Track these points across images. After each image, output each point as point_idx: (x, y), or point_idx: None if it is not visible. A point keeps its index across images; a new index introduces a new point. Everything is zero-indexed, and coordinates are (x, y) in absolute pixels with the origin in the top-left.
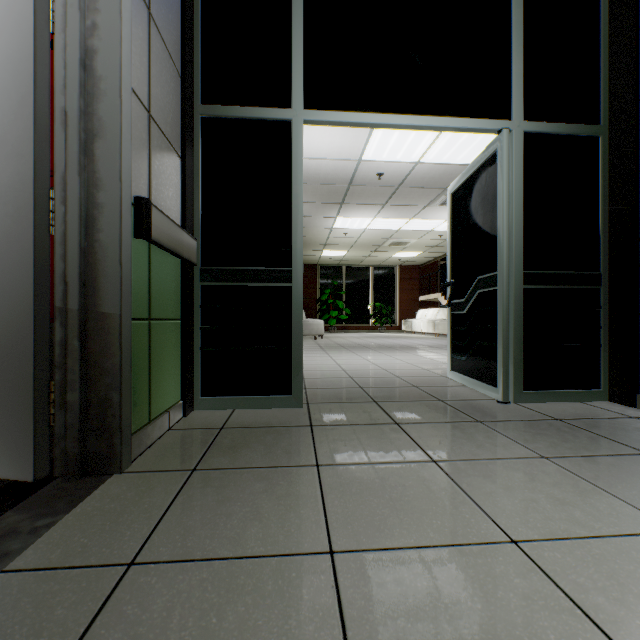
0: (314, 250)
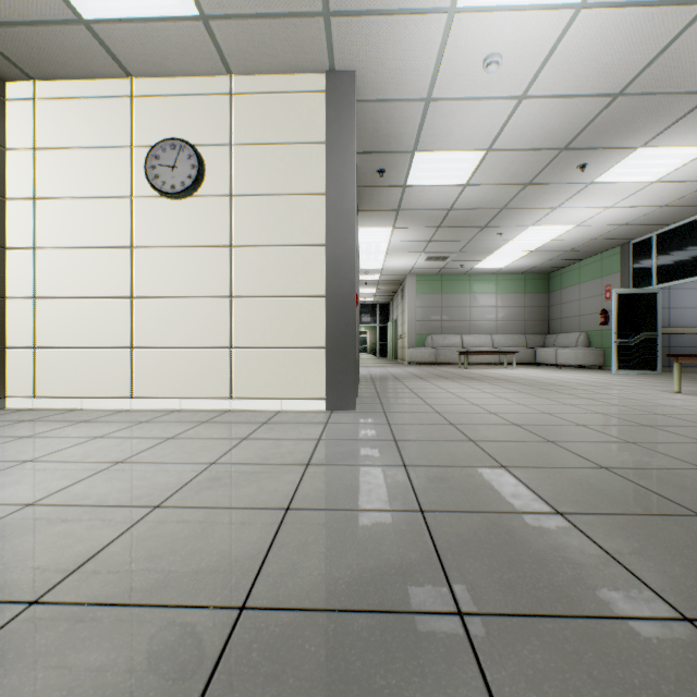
0: None
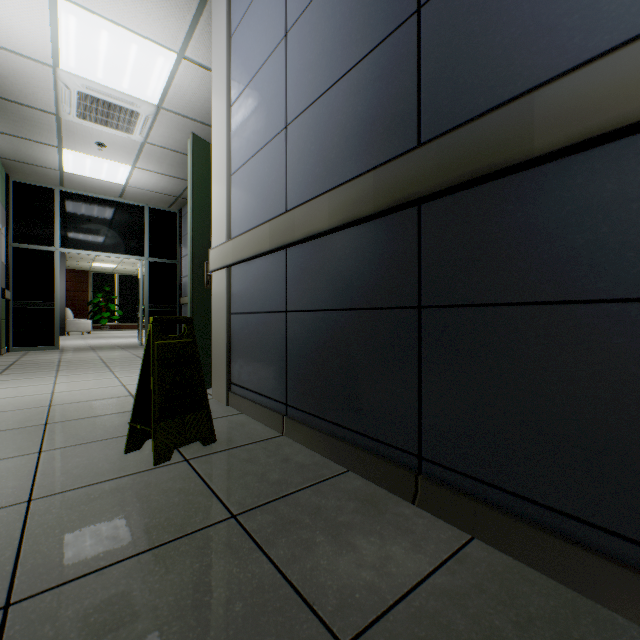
0: (84, 262)
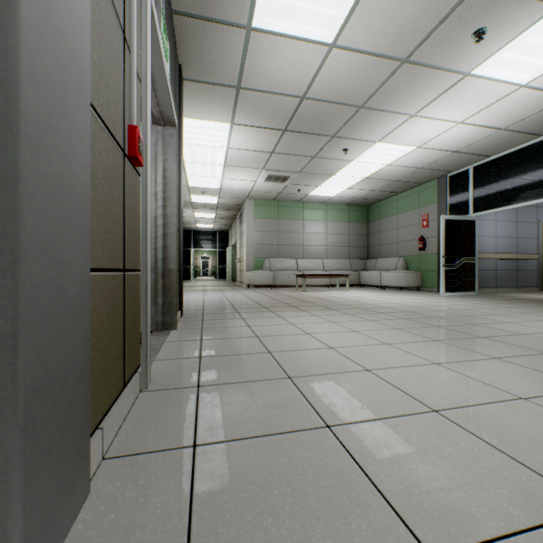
0: None
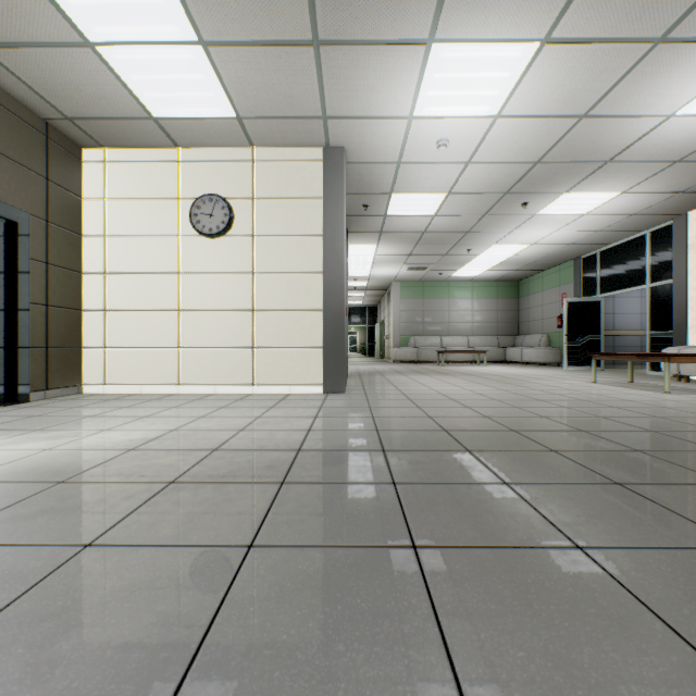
0: None
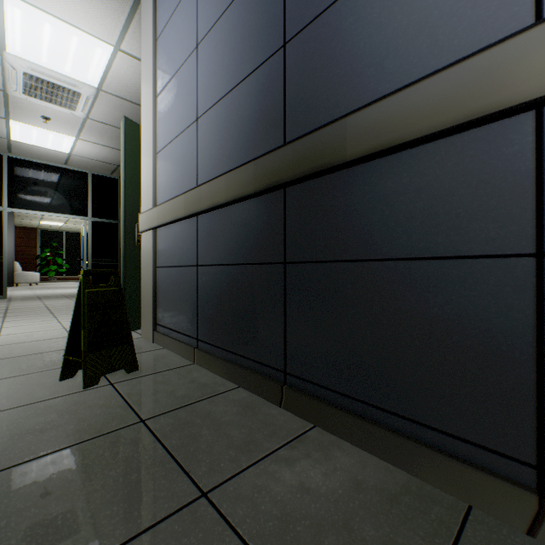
0: (33, 220)
